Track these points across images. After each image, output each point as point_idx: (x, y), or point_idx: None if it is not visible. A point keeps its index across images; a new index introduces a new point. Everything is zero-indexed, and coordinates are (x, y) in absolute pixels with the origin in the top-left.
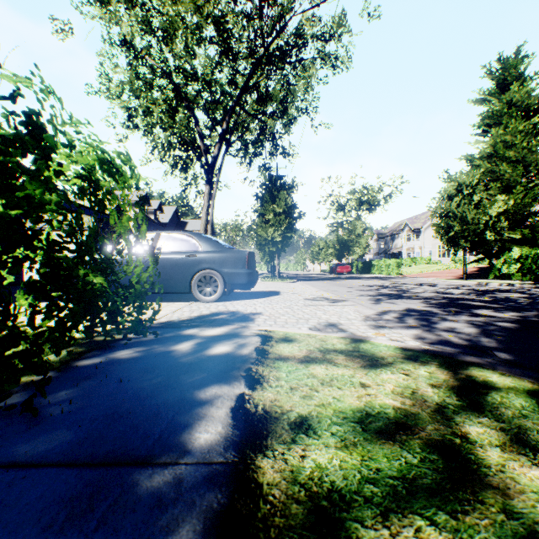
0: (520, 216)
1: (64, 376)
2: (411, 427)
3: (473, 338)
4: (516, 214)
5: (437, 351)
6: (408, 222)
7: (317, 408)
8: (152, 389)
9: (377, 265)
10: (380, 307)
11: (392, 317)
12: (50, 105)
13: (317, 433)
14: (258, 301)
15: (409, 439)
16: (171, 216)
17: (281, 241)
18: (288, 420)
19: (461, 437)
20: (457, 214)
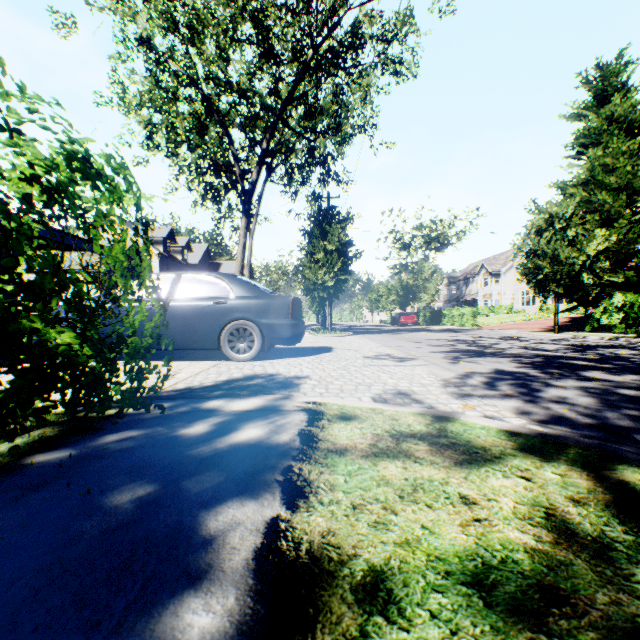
0: (622, 256)
1: (6, 481)
2: (569, 597)
3: (596, 412)
4: (618, 253)
5: (559, 436)
6: (485, 264)
7: (399, 549)
8: (134, 509)
9: (449, 315)
10: (460, 368)
11: (479, 382)
12: None
13: (405, 613)
14: (304, 360)
15: (575, 629)
16: (201, 255)
17: (334, 285)
18: (351, 580)
19: None
20: (547, 252)
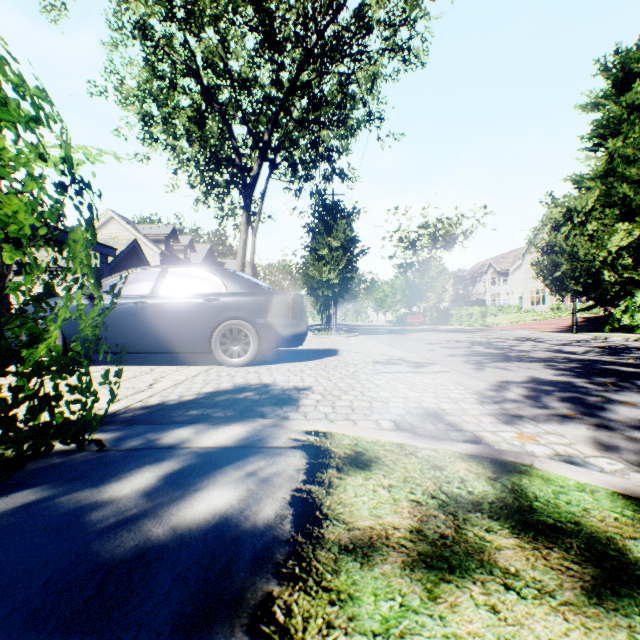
0: None
1: None
2: None
3: None
4: (639, 249)
5: None
6: (493, 262)
7: None
8: None
9: (456, 315)
10: (490, 376)
11: (522, 396)
12: None
13: None
14: (307, 366)
15: None
16: (205, 255)
17: (339, 283)
18: None
19: None
20: (565, 248)
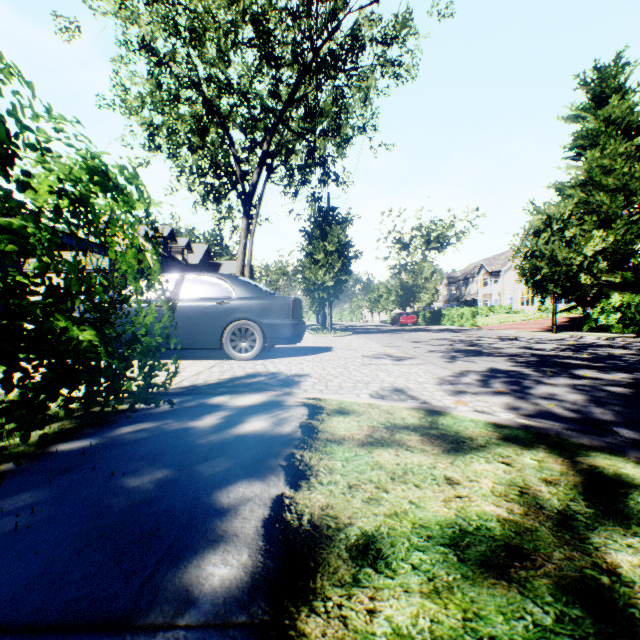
0: (620, 256)
1: (36, 466)
2: (530, 554)
3: (582, 408)
4: (616, 253)
5: (542, 428)
6: (485, 264)
7: (388, 519)
8: (155, 488)
9: (448, 315)
10: (456, 367)
11: (474, 380)
12: (14, 91)
13: (391, 565)
14: (305, 360)
15: (531, 577)
16: (202, 256)
17: (334, 285)
18: (346, 542)
19: (608, 573)
20: (545, 253)
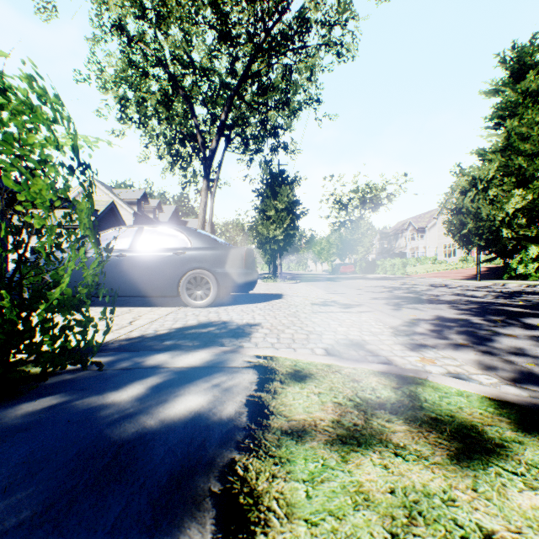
0: (536, 213)
1: None
2: None
3: None
4: (532, 210)
5: None
6: (412, 221)
7: None
8: None
9: (382, 265)
10: (404, 315)
11: (428, 330)
12: None
13: None
14: (257, 307)
15: None
16: (170, 215)
17: (283, 239)
18: None
19: None
20: (471, 210)
